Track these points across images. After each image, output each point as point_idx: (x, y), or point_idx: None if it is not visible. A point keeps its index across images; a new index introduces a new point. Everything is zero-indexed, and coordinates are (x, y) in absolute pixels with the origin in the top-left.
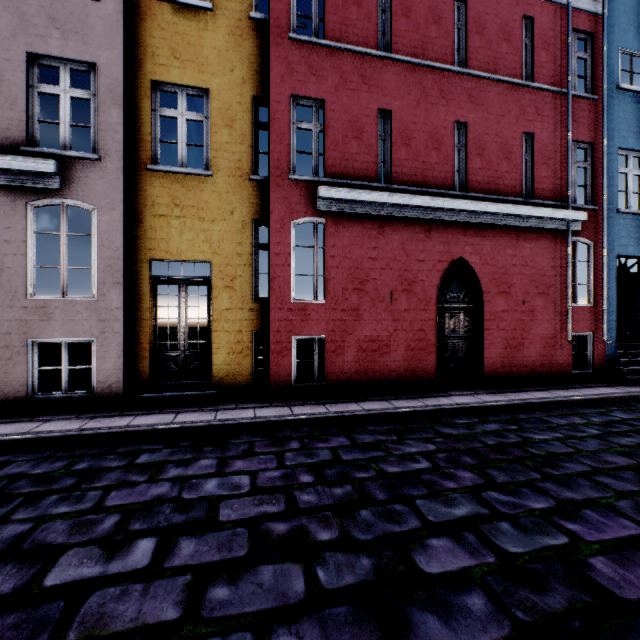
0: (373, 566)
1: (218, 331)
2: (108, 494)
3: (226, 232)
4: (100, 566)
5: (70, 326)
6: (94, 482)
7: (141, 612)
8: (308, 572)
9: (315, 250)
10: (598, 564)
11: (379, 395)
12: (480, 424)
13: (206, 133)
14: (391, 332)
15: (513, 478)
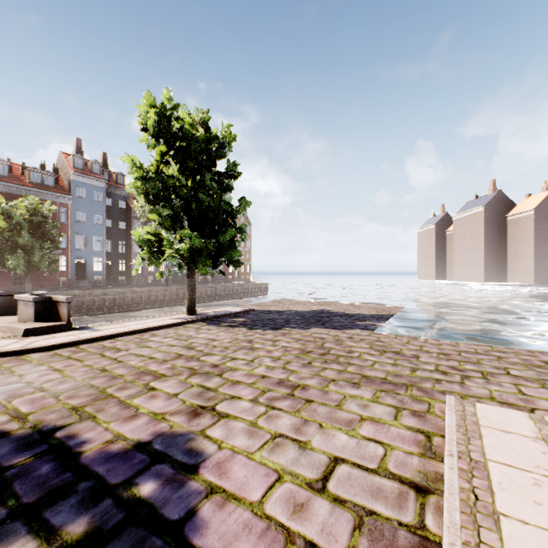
0: None
1: None
2: None
3: None
4: None
5: None
6: None
7: None
8: None
9: None
10: None
11: None
12: None
13: None
14: None
15: None
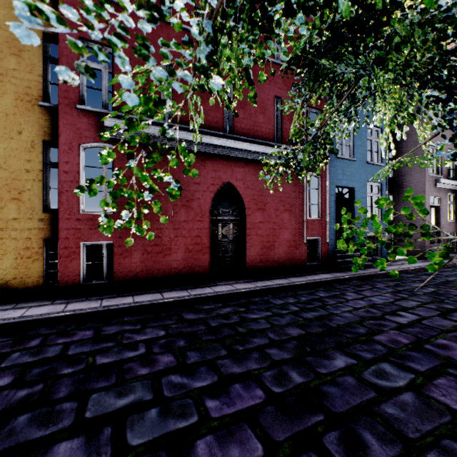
0: None
1: (4, 238)
2: None
3: (13, 150)
4: None
5: None
6: None
7: None
8: None
9: (104, 170)
10: (201, 445)
11: (160, 288)
12: (220, 308)
13: None
14: (173, 238)
15: (203, 358)
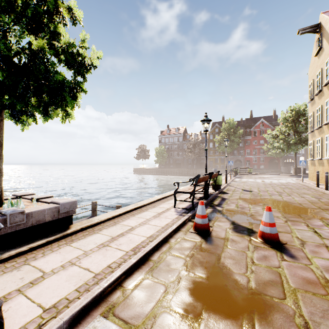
0: None
1: None
2: None
3: None
4: None
5: None
6: None
7: None
8: None
9: None
10: None
11: None
12: None
13: None
14: None
15: None
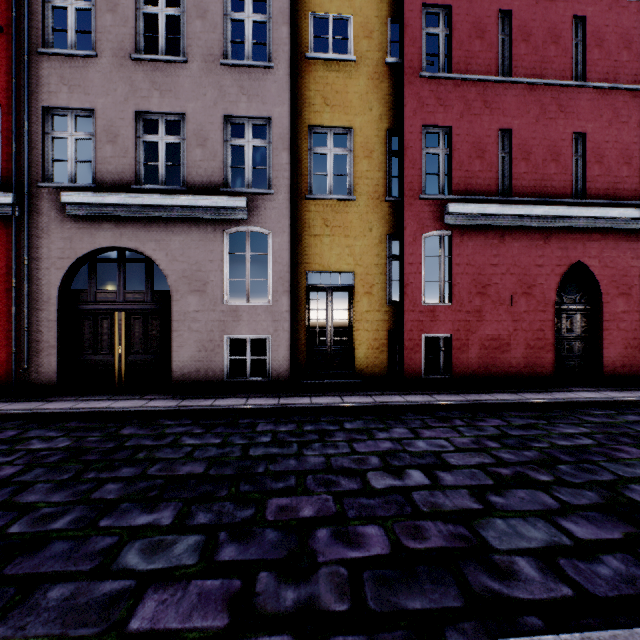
0: (597, 496)
1: (359, 330)
2: (352, 445)
3: (366, 246)
4: (399, 481)
5: (253, 325)
6: (332, 437)
7: (455, 503)
8: (550, 495)
9: (442, 259)
10: None
11: (502, 388)
12: (619, 415)
13: (349, 164)
14: (511, 332)
15: None
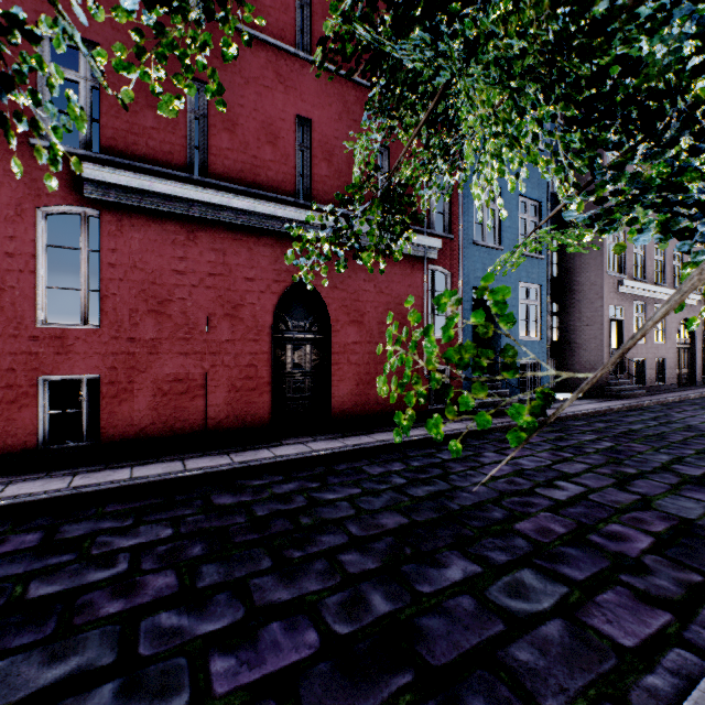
0: None
1: None
2: None
3: None
4: None
5: None
6: None
7: None
8: None
9: (83, 254)
10: None
11: (184, 452)
12: (278, 484)
13: None
14: (207, 368)
15: (228, 575)
